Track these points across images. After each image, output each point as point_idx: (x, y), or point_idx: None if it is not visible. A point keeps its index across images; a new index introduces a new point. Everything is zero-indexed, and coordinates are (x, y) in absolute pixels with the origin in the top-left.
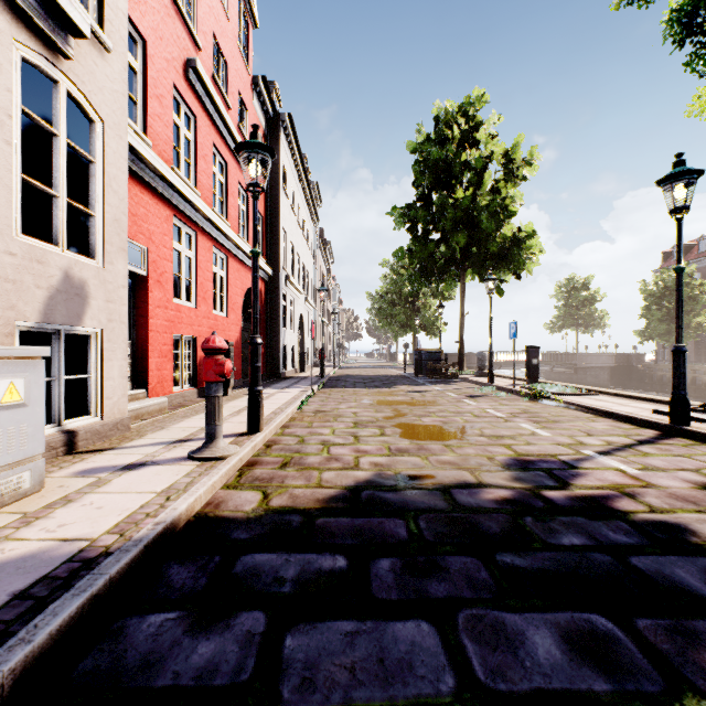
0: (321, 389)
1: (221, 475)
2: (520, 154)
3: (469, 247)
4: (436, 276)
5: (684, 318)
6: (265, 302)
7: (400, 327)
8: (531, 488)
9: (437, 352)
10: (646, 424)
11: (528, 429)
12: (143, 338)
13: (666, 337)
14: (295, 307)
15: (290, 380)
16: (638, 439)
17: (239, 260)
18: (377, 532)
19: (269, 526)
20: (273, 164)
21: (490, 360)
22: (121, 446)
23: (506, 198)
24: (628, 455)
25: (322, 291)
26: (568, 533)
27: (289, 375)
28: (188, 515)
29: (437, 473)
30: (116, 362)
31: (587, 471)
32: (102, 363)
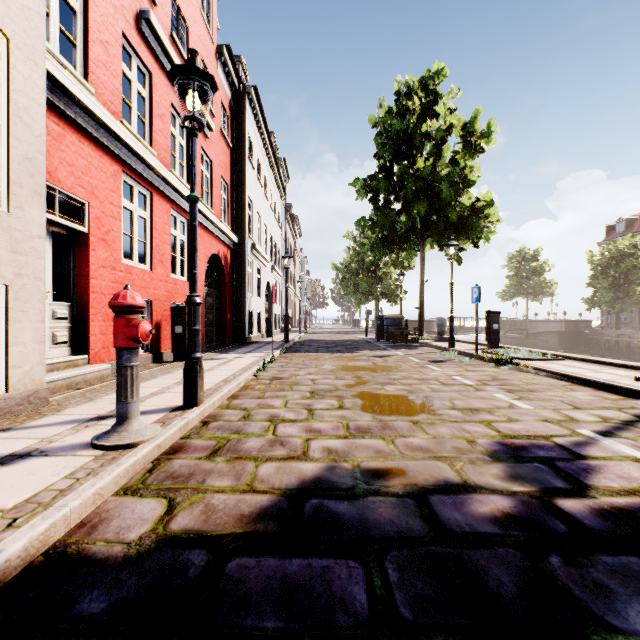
0: (283, 354)
1: (116, 475)
2: (478, 127)
3: (429, 217)
4: (397, 245)
5: (629, 286)
6: (231, 269)
7: (363, 294)
8: (536, 492)
9: (398, 318)
10: (635, 394)
11: (505, 400)
12: (85, 299)
13: (613, 304)
14: (261, 274)
15: (255, 344)
16: (635, 413)
17: (202, 226)
18: (319, 594)
19: (149, 579)
20: (238, 135)
21: (451, 325)
22: (23, 425)
23: (466, 167)
24: (636, 436)
25: (286, 258)
26: (631, 597)
27: (255, 340)
28: (29, 556)
29: (407, 466)
30: (28, 324)
31: (599, 463)
32: (6, 325)
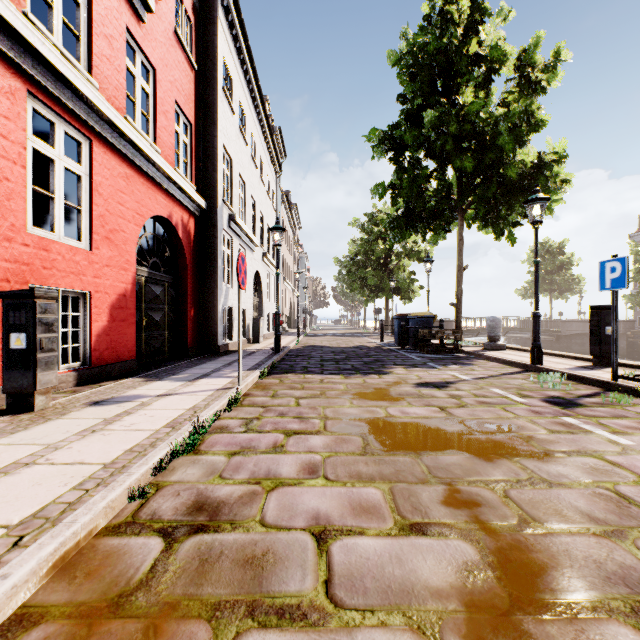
0: (265, 379)
1: None
2: (539, 57)
3: (472, 180)
4: (424, 222)
5: None
6: (196, 247)
7: (372, 290)
8: None
9: (429, 317)
10: None
11: None
12: None
13: None
14: (247, 260)
15: (229, 356)
16: None
17: (131, 163)
18: None
19: None
20: (207, 55)
21: (536, 328)
22: None
23: (531, 104)
24: None
25: (277, 231)
26: None
27: (235, 347)
28: None
29: None
30: None
31: None
32: None
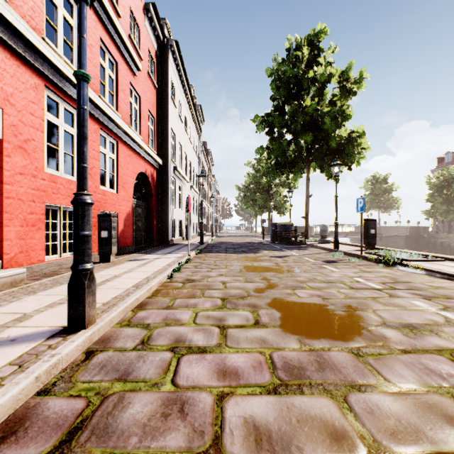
0: (198, 255)
1: None
2: (351, 75)
3: (313, 145)
4: (287, 168)
5: None
6: (157, 186)
7: (259, 208)
8: None
9: (289, 225)
10: None
11: (433, 311)
12: None
13: (446, 214)
14: (182, 191)
15: (176, 246)
16: None
17: (131, 148)
18: None
19: None
20: (163, 79)
21: (336, 230)
22: None
23: (343, 105)
24: None
25: (201, 177)
26: None
27: (177, 242)
28: None
29: None
30: None
31: None
32: None
